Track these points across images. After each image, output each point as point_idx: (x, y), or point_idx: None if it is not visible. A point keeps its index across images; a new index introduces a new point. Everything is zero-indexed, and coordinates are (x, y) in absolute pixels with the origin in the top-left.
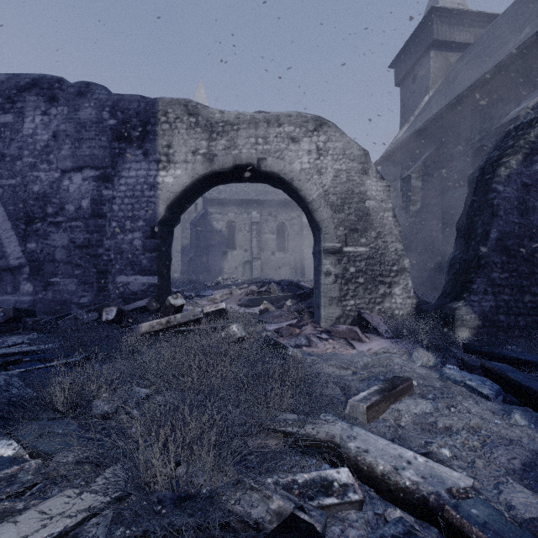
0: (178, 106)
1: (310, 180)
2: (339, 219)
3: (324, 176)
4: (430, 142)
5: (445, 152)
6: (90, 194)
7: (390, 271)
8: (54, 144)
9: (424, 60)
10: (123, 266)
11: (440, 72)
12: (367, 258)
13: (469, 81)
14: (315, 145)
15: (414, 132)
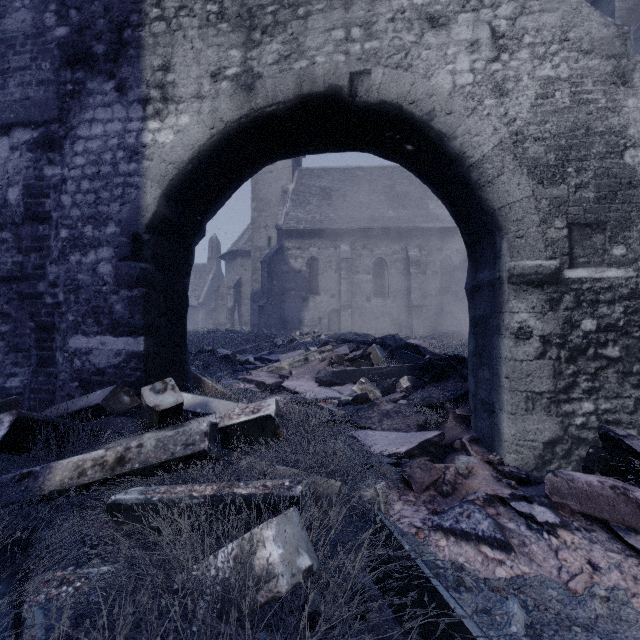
0: None
1: (476, 110)
2: (552, 200)
3: (510, 97)
4: None
5: None
6: (22, 176)
7: None
8: None
9: (604, 2)
10: (79, 317)
11: (632, 16)
12: (630, 295)
13: None
14: (488, 28)
15: None
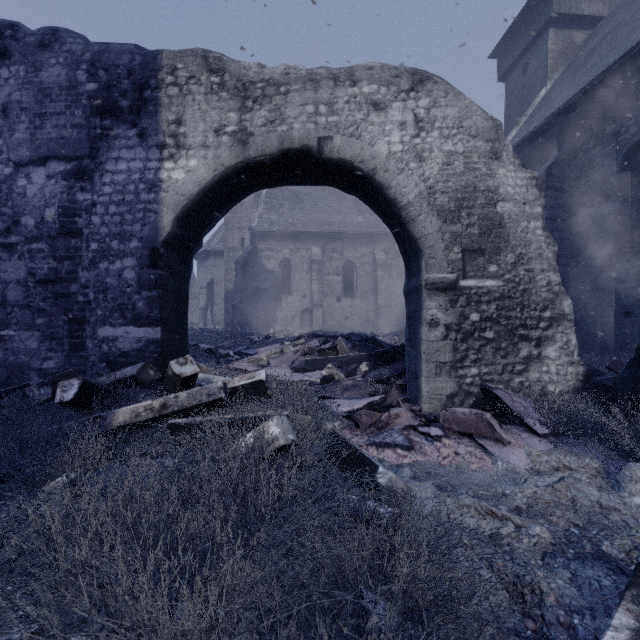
0: (193, 58)
1: (404, 170)
2: (452, 234)
3: (426, 163)
4: (555, 145)
5: (580, 156)
6: (57, 200)
7: (539, 318)
8: (3, 122)
9: (540, 43)
10: (107, 312)
11: (562, 57)
12: (500, 298)
13: (615, 54)
14: (412, 114)
15: (531, 132)
